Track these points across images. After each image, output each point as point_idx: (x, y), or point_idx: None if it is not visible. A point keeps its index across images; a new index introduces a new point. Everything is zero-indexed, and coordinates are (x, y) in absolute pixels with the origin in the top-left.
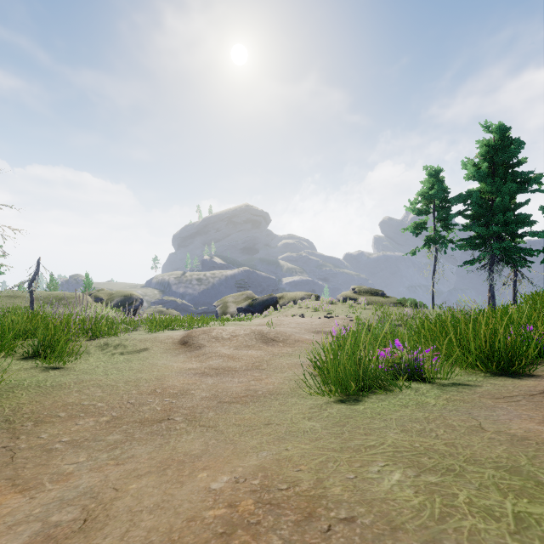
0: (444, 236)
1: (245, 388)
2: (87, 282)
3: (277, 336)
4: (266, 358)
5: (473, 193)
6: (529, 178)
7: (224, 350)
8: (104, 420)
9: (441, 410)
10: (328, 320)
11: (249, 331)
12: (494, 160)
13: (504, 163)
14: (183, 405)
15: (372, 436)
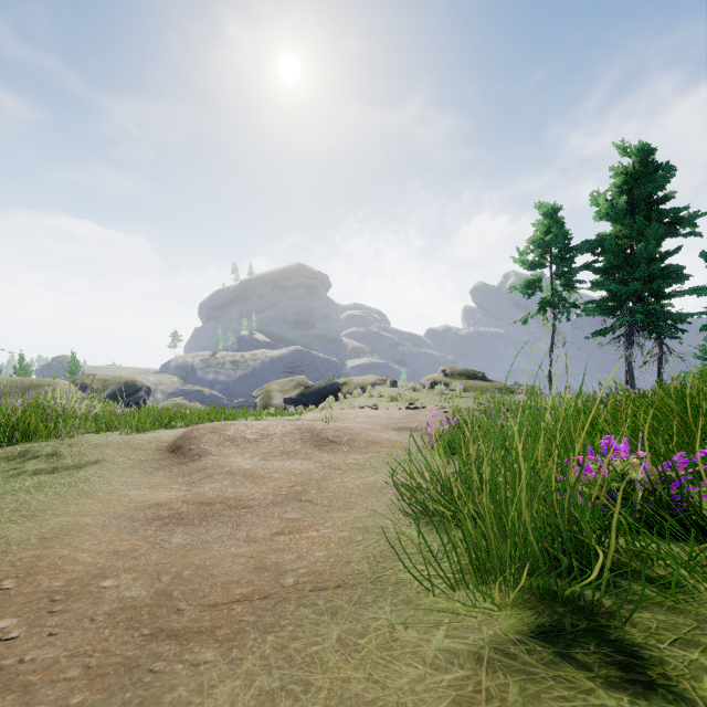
0: (565, 298)
1: (254, 564)
2: (73, 365)
3: (338, 434)
4: (317, 475)
5: (605, 238)
6: (680, 218)
7: (241, 461)
8: None
9: None
10: (412, 411)
11: (291, 426)
12: (633, 193)
13: (646, 198)
14: (25, 654)
15: None
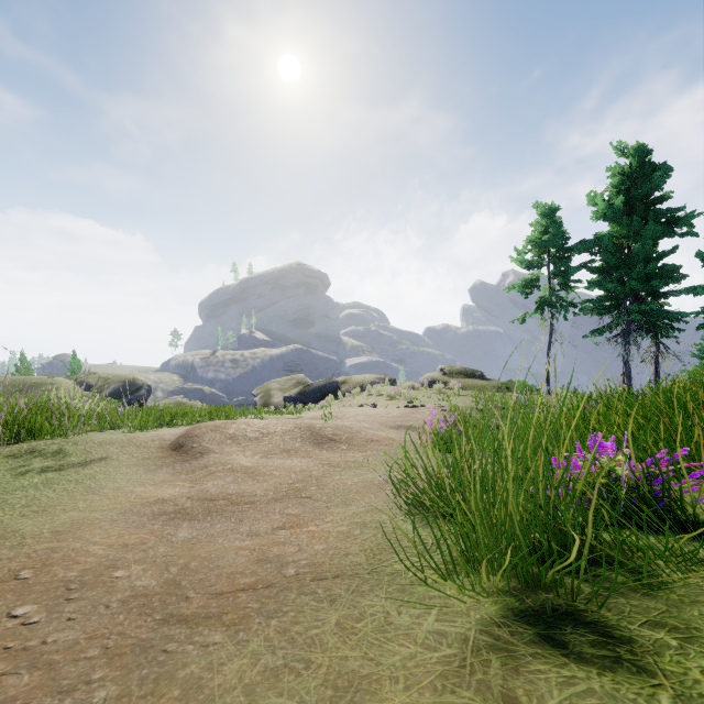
0: (562, 297)
1: (257, 556)
2: (74, 364)
3: (337, 433)
4: (316, 472)
5: (602, 238)
6: (677, 218)
7: (243, 459)
8: None
9: None
10: (411, 410)
11: (291, 425)
12: (630, 193)
13: (643, 198)
14: (47, 637)
15: None
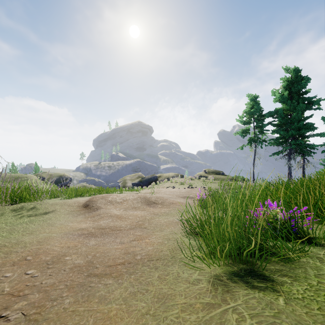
0: (260, 137)
1: (124, 251)
2: (36, 168)
3: (157, 200)
4: (148, 217)
5: (278, 110)
6: (313, 101)
7: (115, 211)
8: None
9: None
10: (190, 189)
11: (136, 196)
12: (291, 90)
13: (297, 92)
14: (42, 281)
15: None
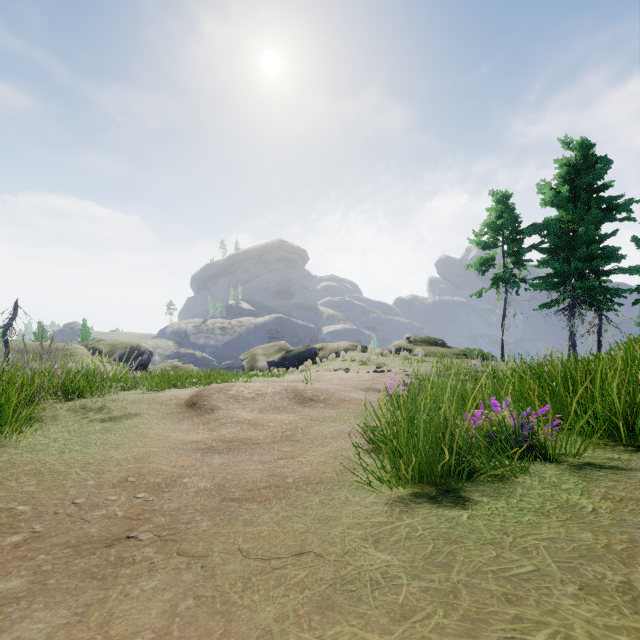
0: (515, 274)
1: (267, 473)
2: (84, 331)
3: (316, 394)
4: (301, 424)
5: (550, 222)
6: (617, 205)
7: (245, 414)
8: (12, 542)
9: (620, 524)
10: (379, 374)
11: (279, 388)
12: (575, 182)
13: (587, 187)
14: (163, 505)
15: (527, 607)
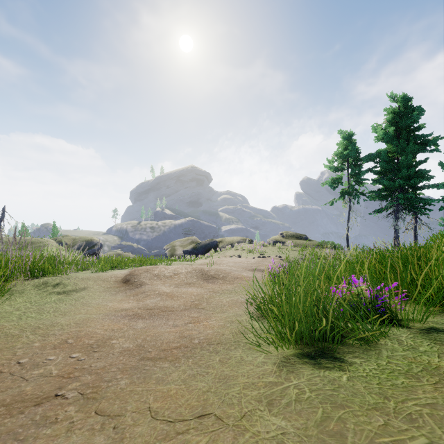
0: (356, 189)
1: (179, 335)
2: (54, 229)
3: (217, 273)
4: (206, 295)
5: (381, 152)
6: (428, 140)
7: (164, 288)
8: None
9: None
10: (261, 259)
11: (190, 269)
12: (399, 125)
13: (407, 128)
14: (91, 364)
15: None
